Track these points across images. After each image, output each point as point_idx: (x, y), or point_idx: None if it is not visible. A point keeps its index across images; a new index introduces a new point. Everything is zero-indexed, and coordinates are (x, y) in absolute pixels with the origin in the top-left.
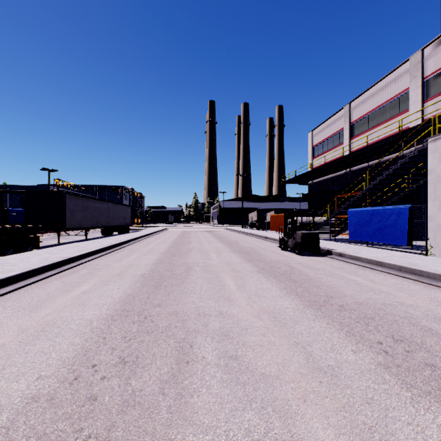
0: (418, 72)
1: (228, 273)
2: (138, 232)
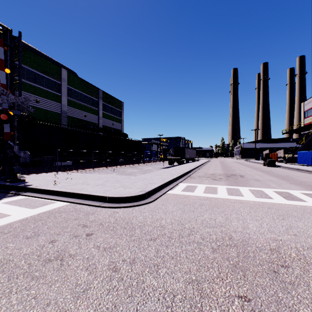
0: None
1: (241, 168)
2: (201, 161)
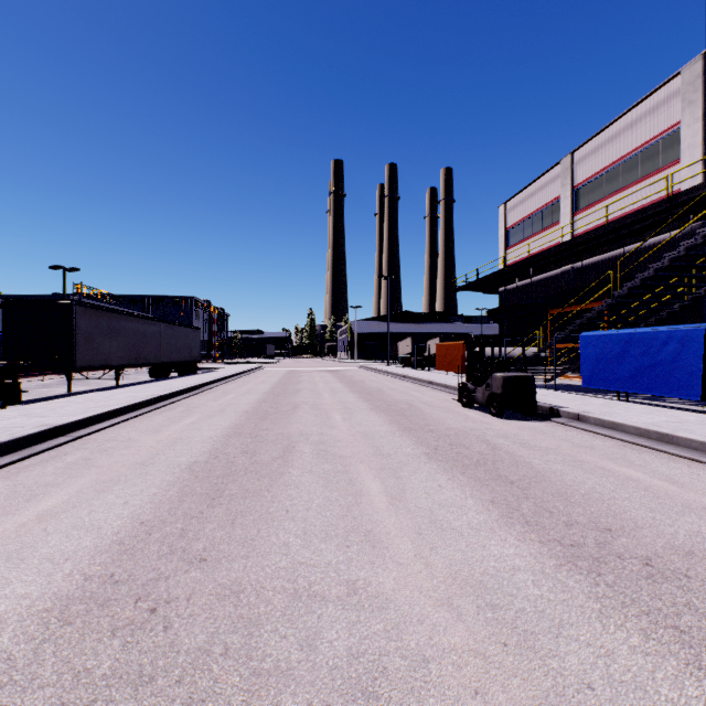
0: (697, 93)
1: (367, 461)
2: (212, 373)
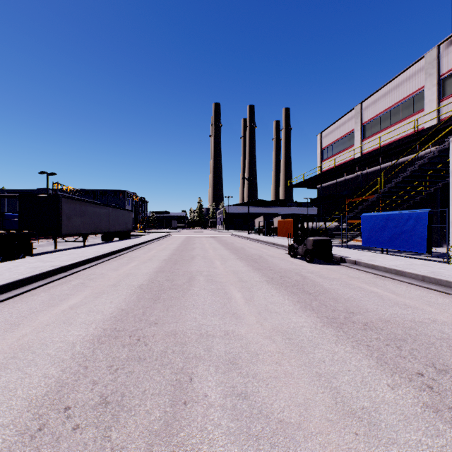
0: (434, 69)
1: (234, 284)
2: (140, 238)
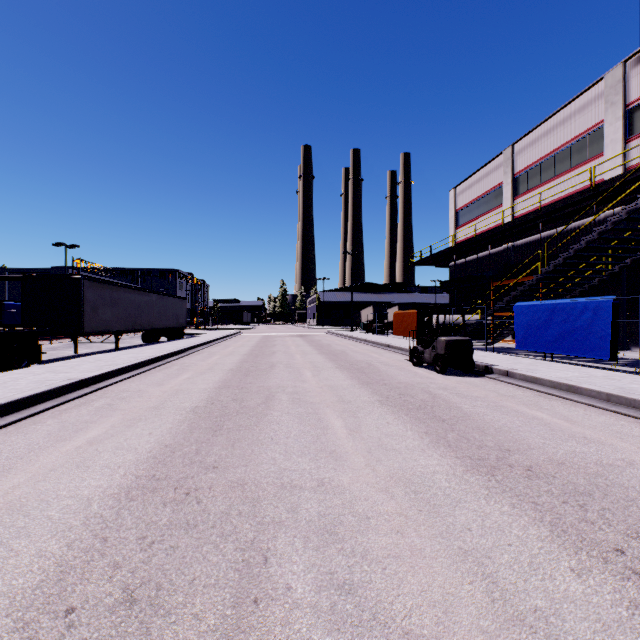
0: (618, 96)
1: (332, 406)
2: (197, 338)
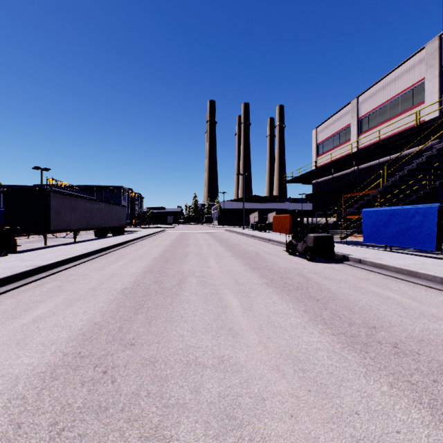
0: (435, 60)
1: (230, 287)
2: (134, 234)
